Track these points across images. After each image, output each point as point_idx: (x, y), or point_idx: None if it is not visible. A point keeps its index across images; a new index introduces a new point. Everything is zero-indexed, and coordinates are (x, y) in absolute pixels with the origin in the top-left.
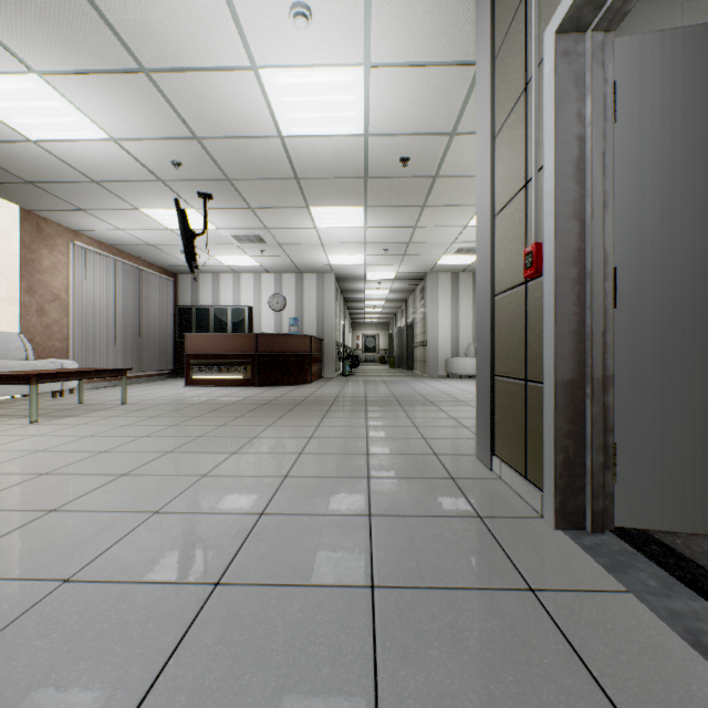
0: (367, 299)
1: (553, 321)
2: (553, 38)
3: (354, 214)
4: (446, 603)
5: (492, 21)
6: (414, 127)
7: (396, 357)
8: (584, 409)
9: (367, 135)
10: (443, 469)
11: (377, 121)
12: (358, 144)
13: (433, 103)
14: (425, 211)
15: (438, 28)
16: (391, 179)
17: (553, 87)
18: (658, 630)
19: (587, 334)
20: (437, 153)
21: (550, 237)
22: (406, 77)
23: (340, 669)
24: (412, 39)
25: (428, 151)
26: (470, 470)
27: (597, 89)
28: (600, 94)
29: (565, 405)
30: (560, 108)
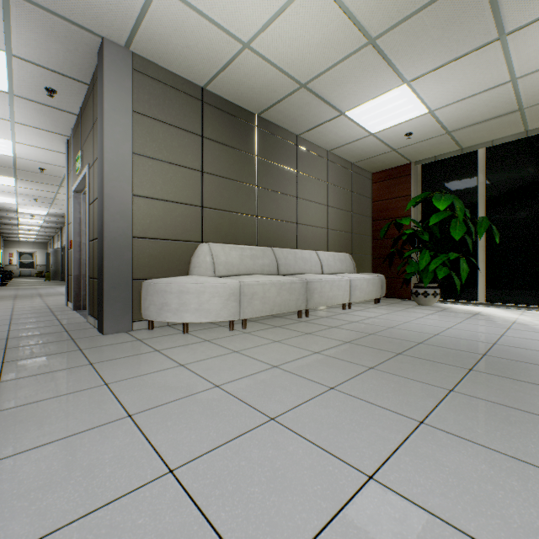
0: (22, 224)
1: (73, 261)
2: (73, 193)
3: (6, 179)
4: (32, 318)
5: (68, 162)
6: (46, 161)
7: (52, 272)
8: (82, 282)
9: (16, 157)
10: (48, 308)
11: (22, 155)
12: (10, 158)
13: (55, 158)
14: (63, 188)
15: (51, 144)
16: (35, 173)
17: (73, 205)
18: (77, 314)
19: (82, 264)
20: (63, 171)
21: (73, 240)
22: (38, 149)
23: (3, 323)
24: (38, 143)
25: (57, 169)
26: (60, 307)
27: (85, 207)
28: (85, 209)
29: (77, 281)
30: (75, 210)
